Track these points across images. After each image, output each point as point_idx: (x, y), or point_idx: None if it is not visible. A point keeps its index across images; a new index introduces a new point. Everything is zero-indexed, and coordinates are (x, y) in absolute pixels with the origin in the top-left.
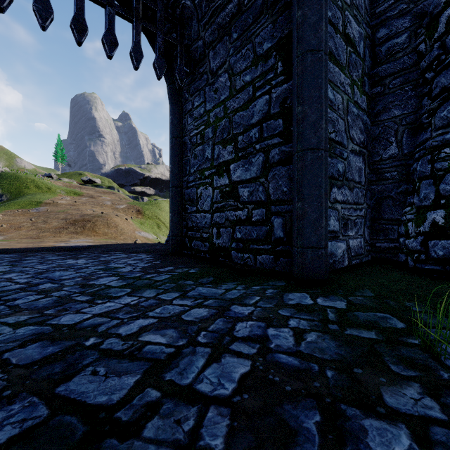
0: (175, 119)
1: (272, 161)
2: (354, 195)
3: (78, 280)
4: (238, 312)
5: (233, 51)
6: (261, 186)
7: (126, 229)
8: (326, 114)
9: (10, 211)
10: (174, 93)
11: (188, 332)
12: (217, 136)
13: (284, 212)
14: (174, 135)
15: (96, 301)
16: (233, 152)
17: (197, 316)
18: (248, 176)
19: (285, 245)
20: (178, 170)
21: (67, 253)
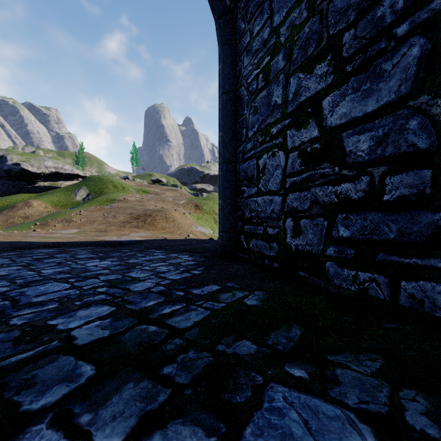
0: (226, 67)
1: None
2: None
3: (46, 309)
4: None
5: None
6: (416, 117)
7: (183, 224)
8: None
9: (90, 208)
10: (225, 29)
11: None
12: (294, 60)
13: None
14: (225, 89)
15: None
16: (330, 71)
17: None
18: (371, 105)
19: None
20: (231, 138)
21: (105, 249)
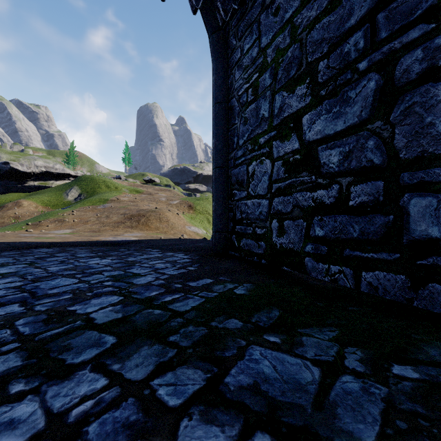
0: (219, 79)
1: (403, 80)
2: None
3: (63, 298)
4: None
5: None
6: (373, 138)
7: (176, 224)
8: None
9: (83, 208)
10: (218, 44)
11: None
12: (279, 79)
13: None
14: (218, 99)
15: (14, 383)
16: (308, 93)
17: None
18: (340, 125)
19: None
20: (223, 145)
21: (103, 249)
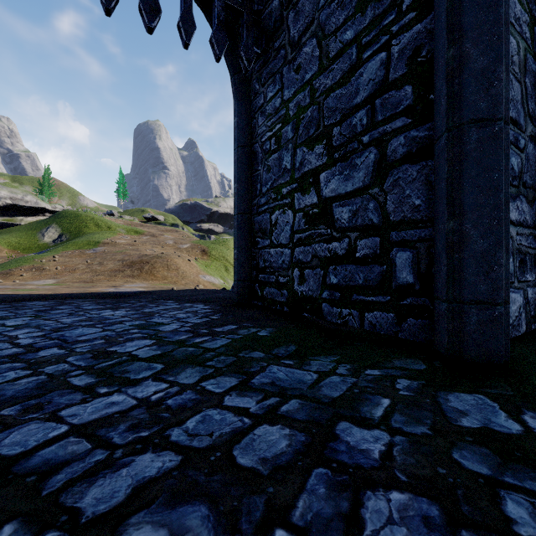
0: (241, 122)
1: (392, 158)
2: (534, 212)
3: (97, 343)
4: (356, 447)
5: (324, 1)
6: (373, 201)
7: (188, 272)
8: (507, 56)
9: (67, 253)
10: (240, 85)
11: (239, 525)
12: (300, 135)
13: (415, 241)
14: (240, 143)
15: (99, 388)
16: (325, 153)
17: (265, 454)
18: (349, 187)
19: (417, 296)
20: (246, 190)
21: (109, 301)
